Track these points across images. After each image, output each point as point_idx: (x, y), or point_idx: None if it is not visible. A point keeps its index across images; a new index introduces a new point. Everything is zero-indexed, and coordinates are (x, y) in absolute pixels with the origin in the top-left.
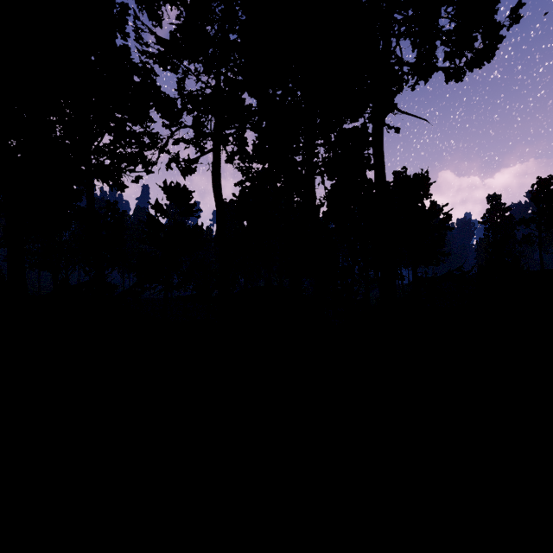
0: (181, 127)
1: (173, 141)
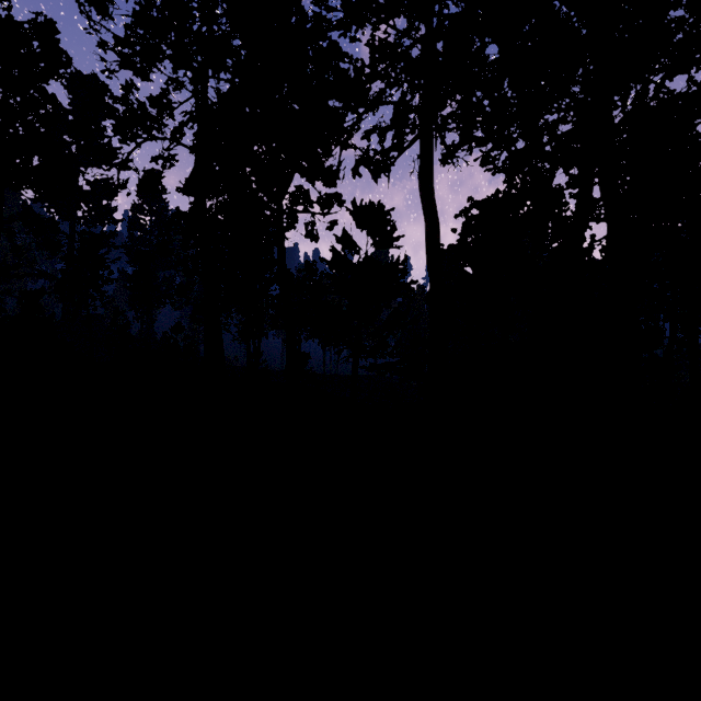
0: (371, 105)
1: (362, 136)
